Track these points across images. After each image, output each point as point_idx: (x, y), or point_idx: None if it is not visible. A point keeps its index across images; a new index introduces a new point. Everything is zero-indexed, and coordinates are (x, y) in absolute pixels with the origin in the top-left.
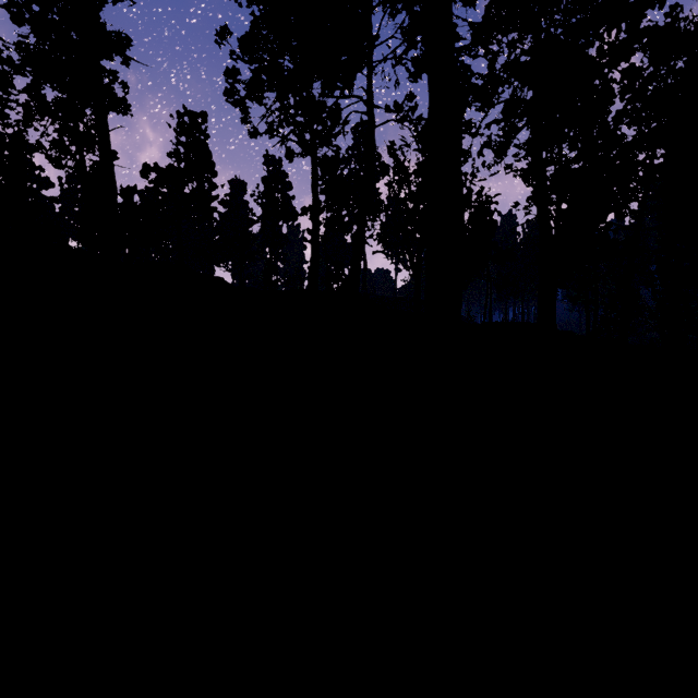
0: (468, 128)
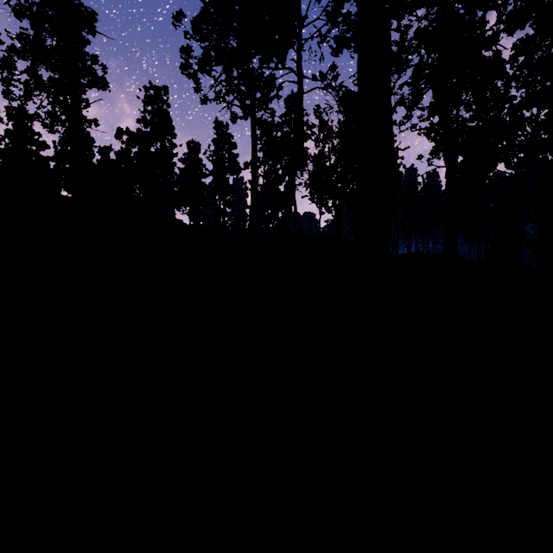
0: None
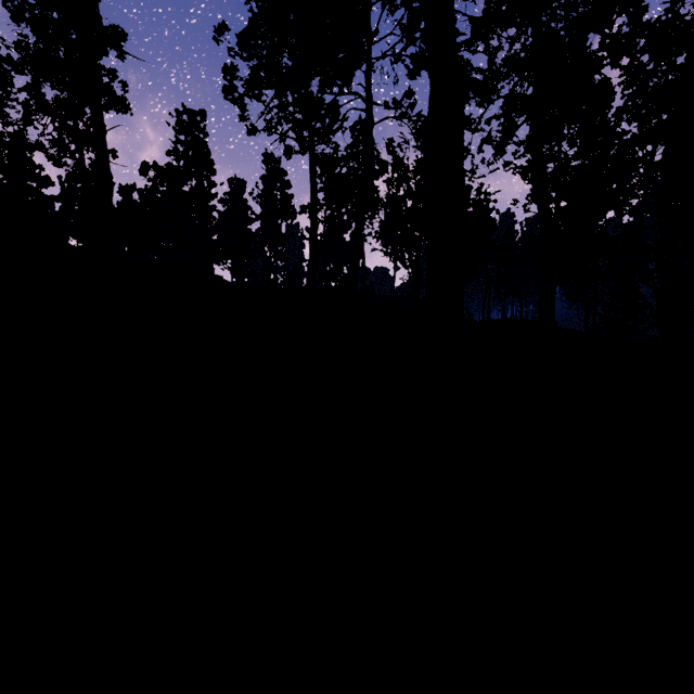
0: (468, 123)
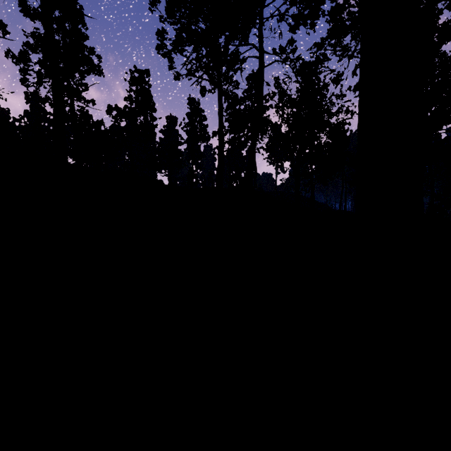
0: (345, 50)
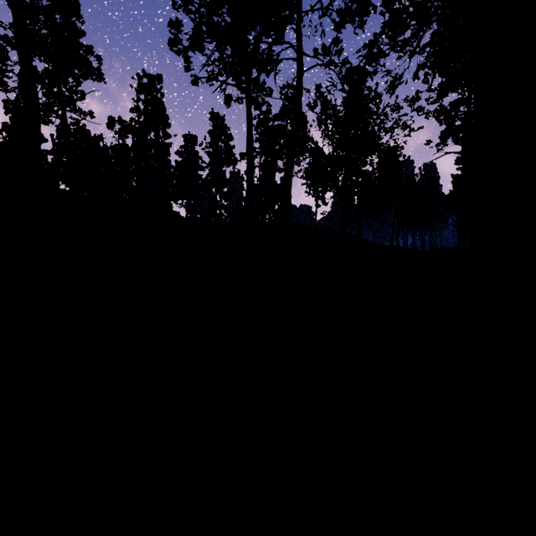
0: (406, 45)
